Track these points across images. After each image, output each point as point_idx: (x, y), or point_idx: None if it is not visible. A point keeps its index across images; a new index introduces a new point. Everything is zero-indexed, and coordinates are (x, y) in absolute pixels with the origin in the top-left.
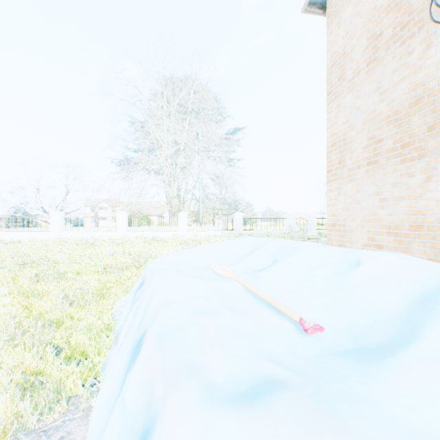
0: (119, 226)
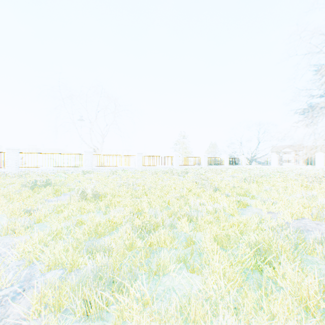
0: (317, 162)
